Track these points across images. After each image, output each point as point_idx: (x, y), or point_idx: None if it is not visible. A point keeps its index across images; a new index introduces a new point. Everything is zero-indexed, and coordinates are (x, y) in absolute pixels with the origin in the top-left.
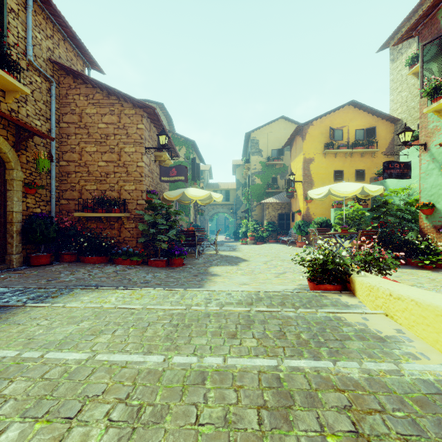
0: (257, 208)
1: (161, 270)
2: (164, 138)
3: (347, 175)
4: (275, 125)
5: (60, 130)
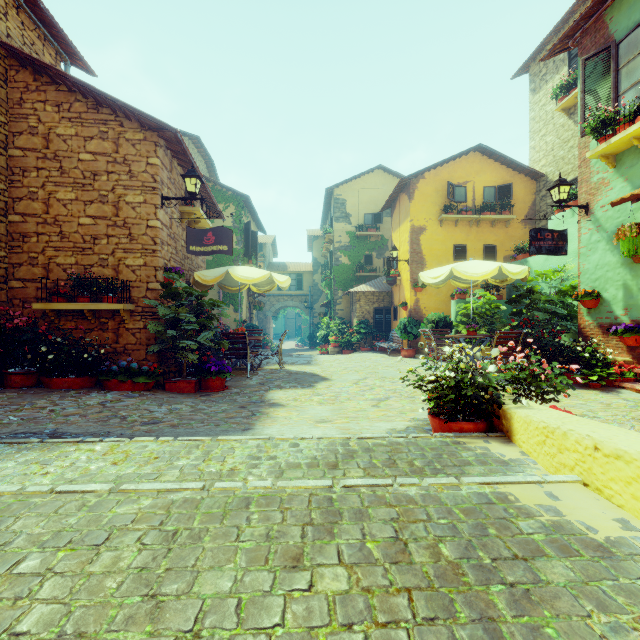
0: (343, 300)
1: (185, 398)
2: (193, 182)
3: (472, 252)
4: (370, 178)
5: (9, 160)
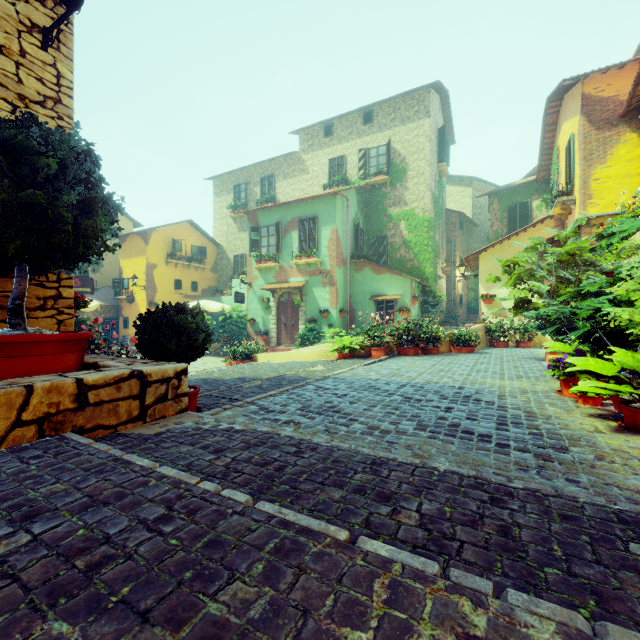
0: None
1: None
2: None
3: (186, 285)
4: None
5: None
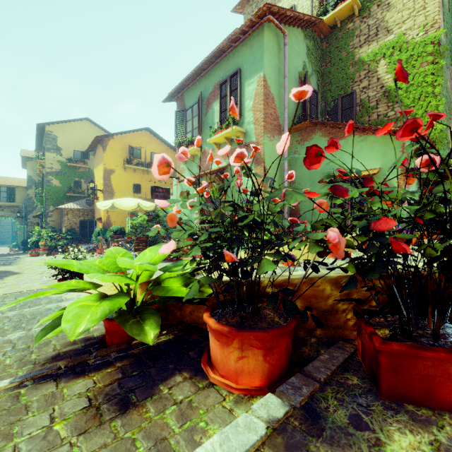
0: (54, 213)
1: None
2: None
3: (145, 189)
4: (79, 125)
5: None
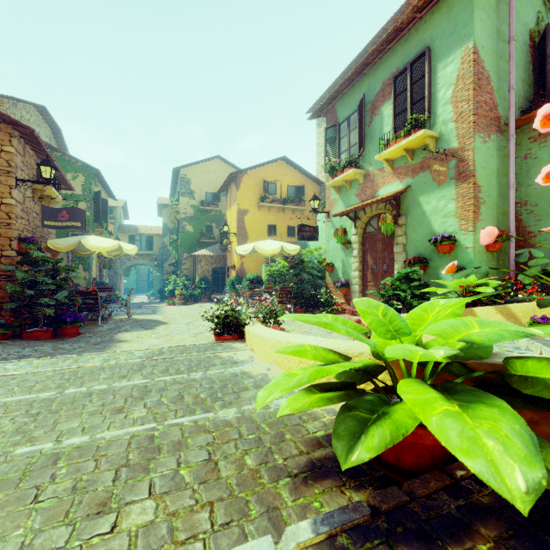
0: (188, 260)
1: (44, 343)
2: (48, 170)
3: (280, 230)
4: (211, 164)
5: None
